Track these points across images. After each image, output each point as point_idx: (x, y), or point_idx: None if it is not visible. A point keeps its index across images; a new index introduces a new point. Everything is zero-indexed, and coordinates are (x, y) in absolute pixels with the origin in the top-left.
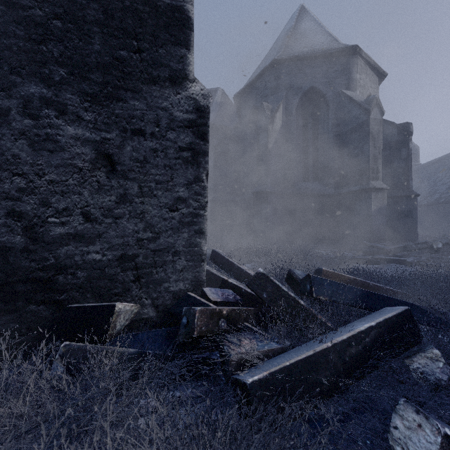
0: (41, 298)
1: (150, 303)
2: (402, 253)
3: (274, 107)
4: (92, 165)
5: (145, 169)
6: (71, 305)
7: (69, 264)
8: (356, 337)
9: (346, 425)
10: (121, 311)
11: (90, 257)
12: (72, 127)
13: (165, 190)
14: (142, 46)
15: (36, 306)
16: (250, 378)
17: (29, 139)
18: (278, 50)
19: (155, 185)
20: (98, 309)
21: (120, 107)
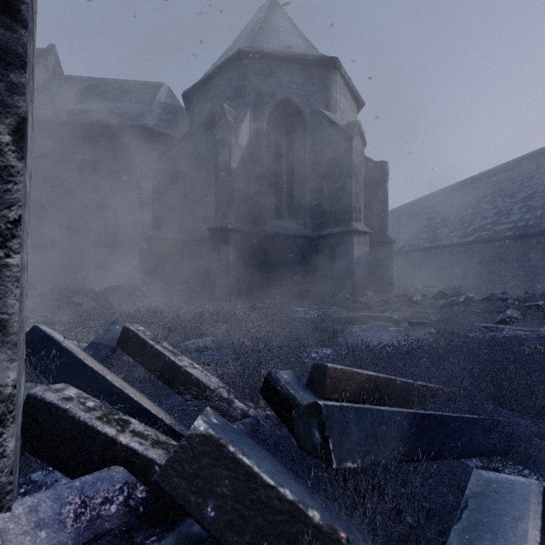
0: None
1: None
2: (383, 307)
3: (239, 114)
4: None
5: None
6: None
7: None
8: None
9: None
10: None
11: None
12: None
13: None
14: None
15: None
16: None
17: None
18: (244, 42)
19: None
20: None
21: None
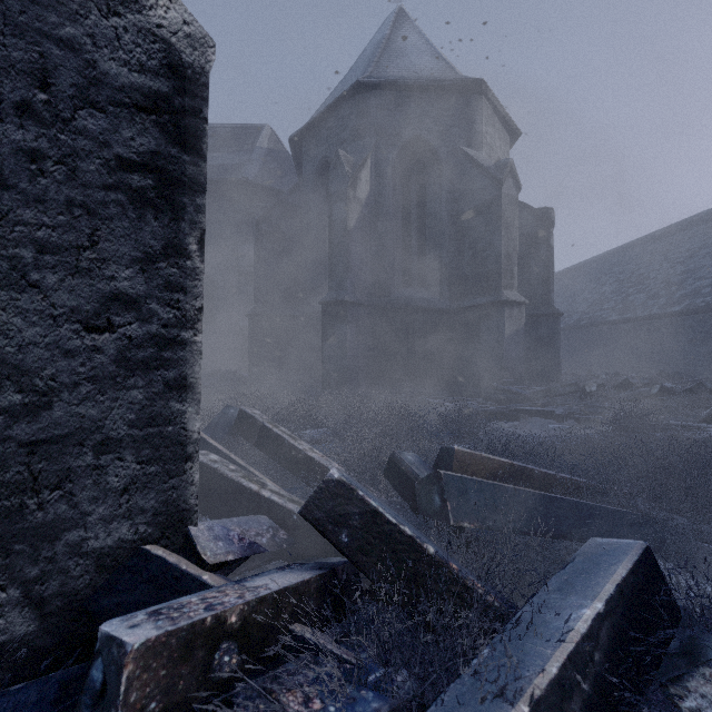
0: None
1: (17, 597)
2: (544, 400)
3: (358, 161)
4: None
5: None
6: None
7: None
8: (575, 659)
9: None
10: None
11: None
12: None
13: (71, 271)
14: None
15: None
16: None
17: None
18: (364, 70)
19: (36, 256)
20: None
21: None
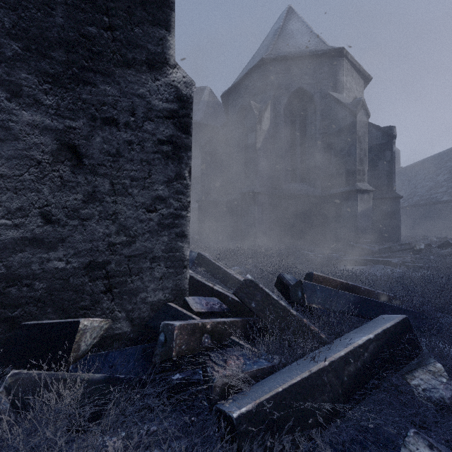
0: None
1: (124, 316)
2: (387, 254)
3: (262, 107)
4: (53, 158)
5: (119, 164)
6: (26, 322)
7: (24, 273)
8: (354, 352)
9: None
10: (87, 329)
11: (51, 265)
12: (28, 112)
13: (142, 188)
14: (114, 23)
15: None
16: (237, 411)
17: None
18: (266, 50)
19: (130, 183)
20: (59, 326)
21: (88, 91)
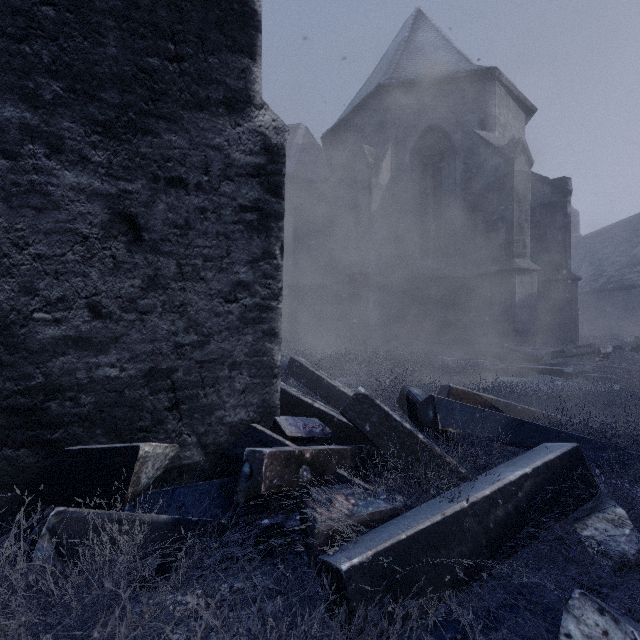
0: (23, 437)
1: (195, 441)
2: (558, 360)
3: (379, 153)
4: (104, 232)
5: (188, 239)
6: (70, 447)
7: (67, 383)
8: (503, 491)
9: (495, 633)
10: (148, 456)
11: (101, 373)
12: (71, 173)
13: (218, 270)
14: (182, 51)
15: (15, 450)
16: (347, 562)
17: (2, 190)
18: (385, 72)
19: (203, 263)
20: (113, 453)
21: (148, 143)
